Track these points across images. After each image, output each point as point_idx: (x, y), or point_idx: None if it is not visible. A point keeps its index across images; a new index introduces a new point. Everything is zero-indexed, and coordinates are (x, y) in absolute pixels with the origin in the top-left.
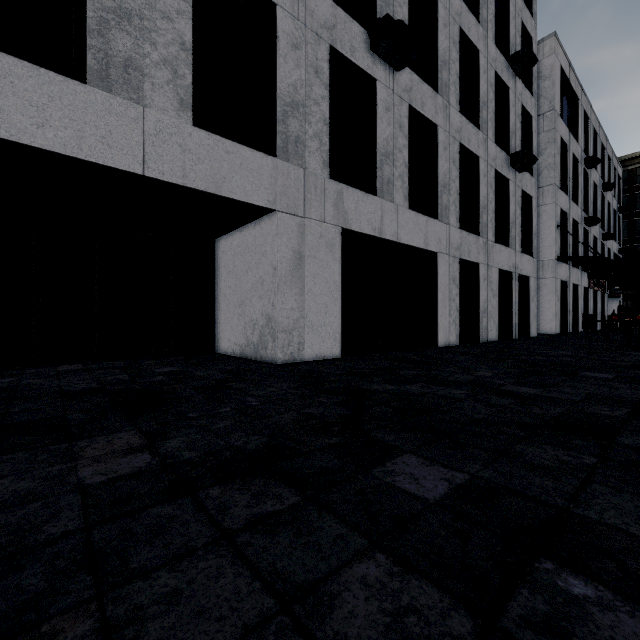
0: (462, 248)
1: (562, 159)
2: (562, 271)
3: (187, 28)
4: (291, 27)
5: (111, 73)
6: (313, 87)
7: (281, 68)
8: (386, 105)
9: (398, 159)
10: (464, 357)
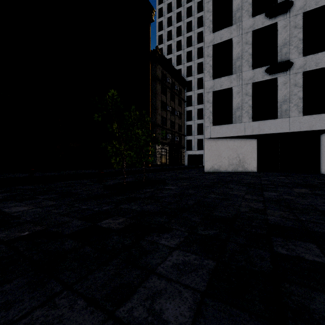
0: None
1: None
2: None
3: (301, 93)
4: None
5: (282, 114)
6: None
7: None
8: None
9: None
10: None
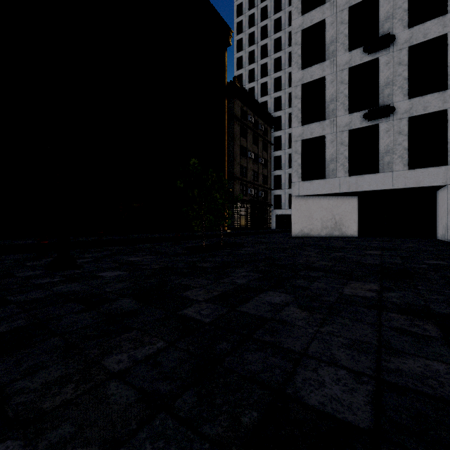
0: None
1: None
2: None
3: (406, 143)
4: None
5: (384, 167)
6: None
7: (449, 131)
8: None
9: None
10: None
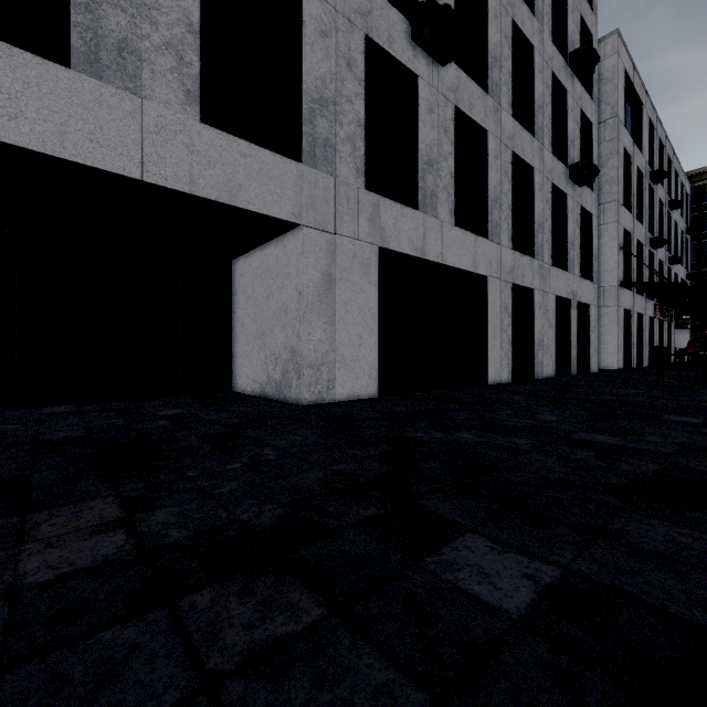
0: (515, 271)
1: (625, 173)
2: (625, 298)
3: (195, 7)
4: (319, 11)
5: (102, 57)
6: (345, 82)
7: (307, 58)
8: (429, 106)
9: (443, 168)
10: (520, 397)
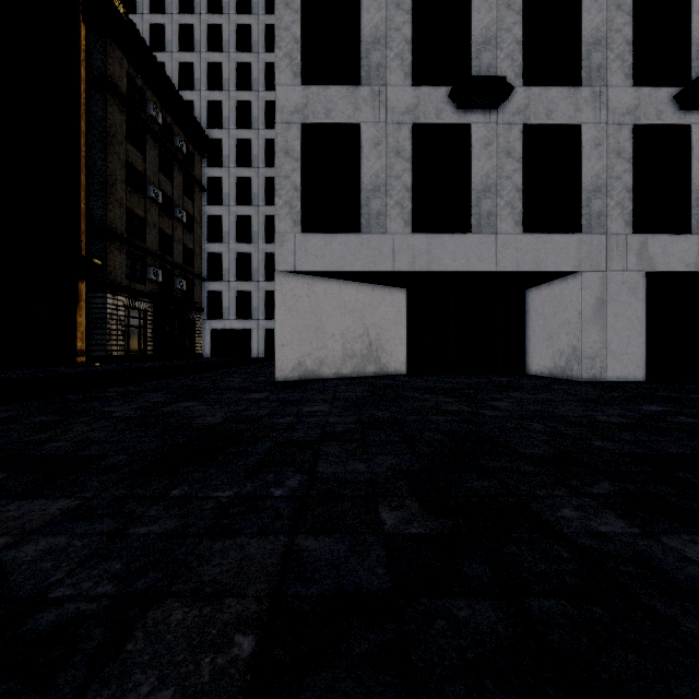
0: None
1: None
2: None
3: (519, 178)
4: (593, 133)
5: (481, 223)
6: (614, 167)
7: (585, 168)
8: None
9: None
10: None
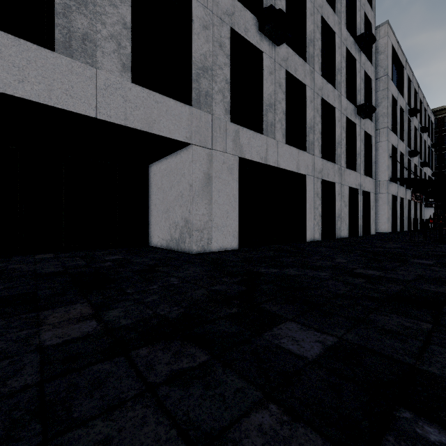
0: (323, 172)
1: (393, 110)
2: (393, 188)
3: (128, 13)
4: (202, 13)
5: (72, 44)
6: (218, 56)
7: (195, 42)
8: (270, 70)
9: (278, 108)
10: (325, 249)
